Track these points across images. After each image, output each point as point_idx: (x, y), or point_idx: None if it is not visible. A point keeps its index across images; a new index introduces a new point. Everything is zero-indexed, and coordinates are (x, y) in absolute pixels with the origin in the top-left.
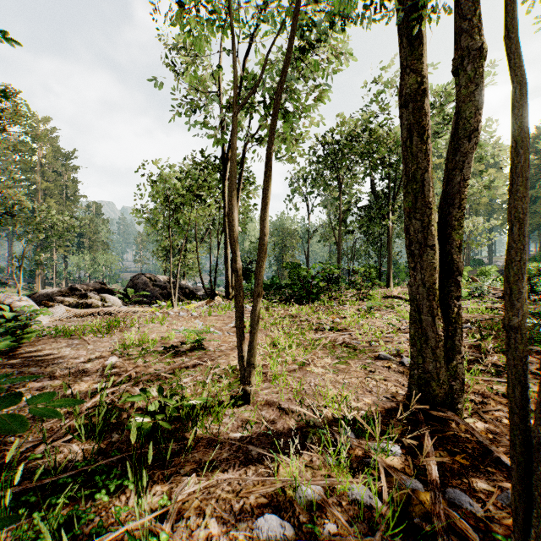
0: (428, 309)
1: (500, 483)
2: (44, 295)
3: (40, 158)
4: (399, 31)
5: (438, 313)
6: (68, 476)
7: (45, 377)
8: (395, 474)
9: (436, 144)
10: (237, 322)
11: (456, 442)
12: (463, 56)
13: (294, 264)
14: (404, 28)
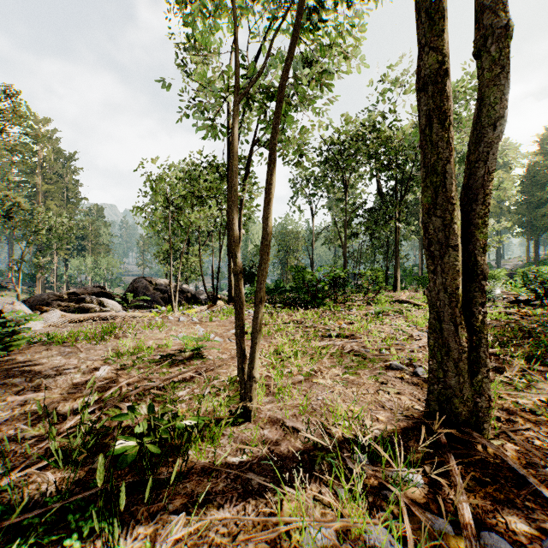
0: (451, 317)
1: (543, 523)
2: (40, 299)
3: (40, 160)
4: (417, 7)
5: (461, 321)
6: (38, 513)
7: (29, 389)
8: (423, 519)
9: None
10: (236, 331)
11: (484, 469)
12: (487, 36)
13: (299, 267)
14: (423, 2)
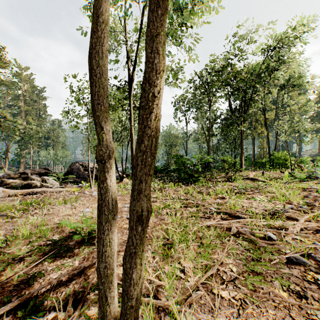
0: None
1: None
2: None
3: (23, 91)
4: None
5: None
6: None
7: None
8: None
9: (276, 74)
10: (98, 264)
11: None
12: None
13: (178, 155)
14: None
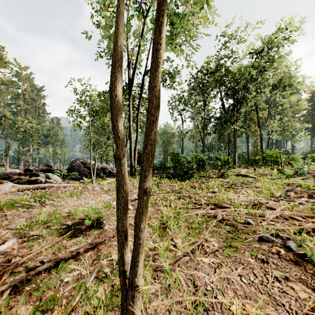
0: None
1: None
2: (5, 174)
3: (22, 90)
4: None
5: None
6: None
7: None
8: None
9: (267, 75)
10: (117, 224)
11: None
12: None
13: (174, 153)
14: None
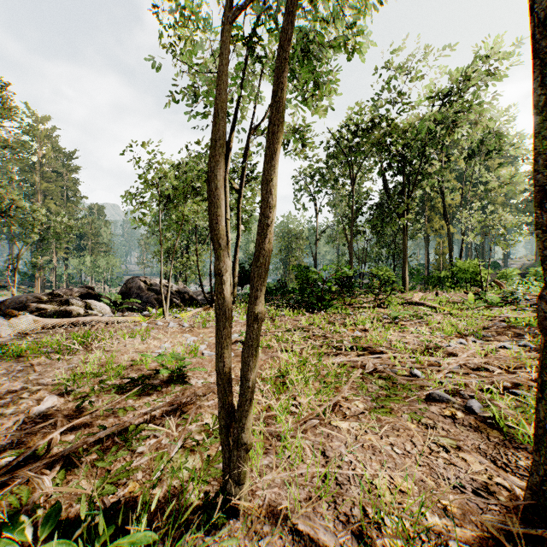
0: None
1: None
2: (17, 301)
3: (39, 158)
4: None
5: None
6: None
7: None
8: None
9: (458, 134)
10: (217, 364)
11: None
12: None
13: (302, 266)
14: None
